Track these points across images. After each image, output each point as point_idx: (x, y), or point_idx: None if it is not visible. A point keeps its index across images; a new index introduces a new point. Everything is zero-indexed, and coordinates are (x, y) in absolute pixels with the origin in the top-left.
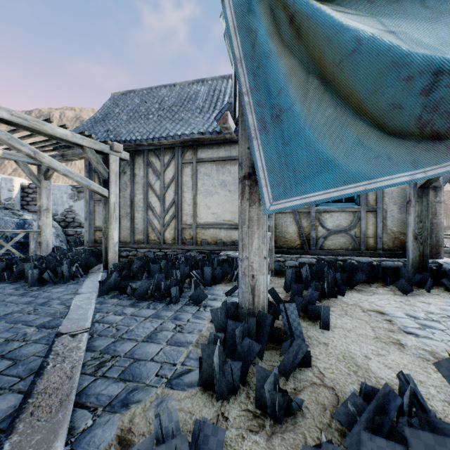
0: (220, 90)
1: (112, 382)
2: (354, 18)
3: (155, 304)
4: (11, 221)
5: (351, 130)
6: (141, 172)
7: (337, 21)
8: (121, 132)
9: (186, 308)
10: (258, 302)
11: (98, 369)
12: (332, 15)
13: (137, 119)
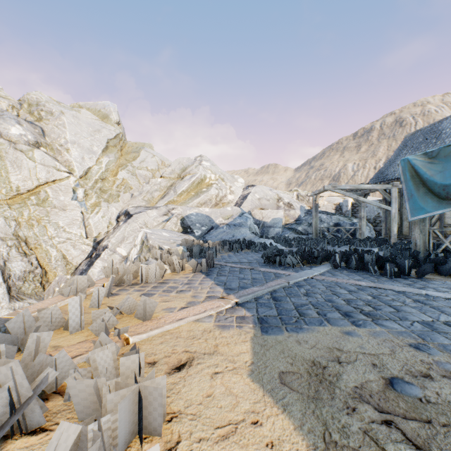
0: None
1: None
2: (434, 166)
3: None
4: (348, 223)
5: (430, 199)
6: None
7: (423, 172)
8: None
9: None
10: (417, 248)
11: None
12: (422, 171)
13: None
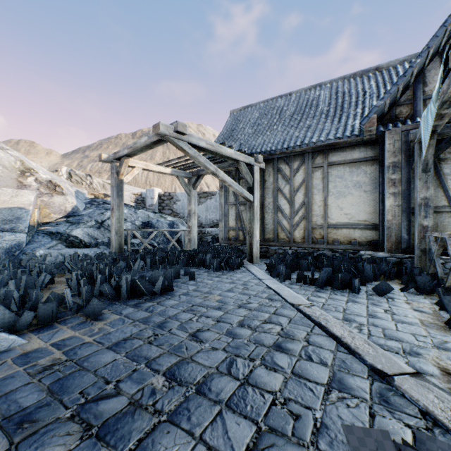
0: (343, 92)
1: (386, 340)
2: None
3: (337, 292)
4: (165, 222)
5: None
6: (271, 178)
7: None
8: (253, 145)
9: (373, 297)
10: None
11: (360, 330)
12: None
13: (262, 131)
